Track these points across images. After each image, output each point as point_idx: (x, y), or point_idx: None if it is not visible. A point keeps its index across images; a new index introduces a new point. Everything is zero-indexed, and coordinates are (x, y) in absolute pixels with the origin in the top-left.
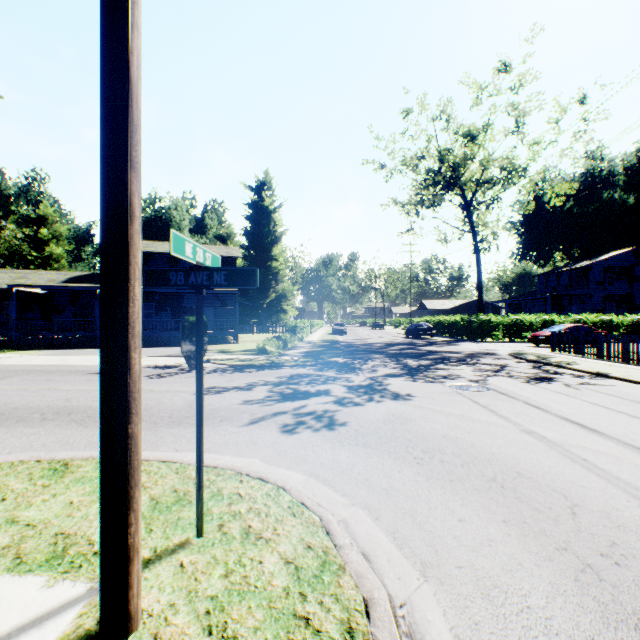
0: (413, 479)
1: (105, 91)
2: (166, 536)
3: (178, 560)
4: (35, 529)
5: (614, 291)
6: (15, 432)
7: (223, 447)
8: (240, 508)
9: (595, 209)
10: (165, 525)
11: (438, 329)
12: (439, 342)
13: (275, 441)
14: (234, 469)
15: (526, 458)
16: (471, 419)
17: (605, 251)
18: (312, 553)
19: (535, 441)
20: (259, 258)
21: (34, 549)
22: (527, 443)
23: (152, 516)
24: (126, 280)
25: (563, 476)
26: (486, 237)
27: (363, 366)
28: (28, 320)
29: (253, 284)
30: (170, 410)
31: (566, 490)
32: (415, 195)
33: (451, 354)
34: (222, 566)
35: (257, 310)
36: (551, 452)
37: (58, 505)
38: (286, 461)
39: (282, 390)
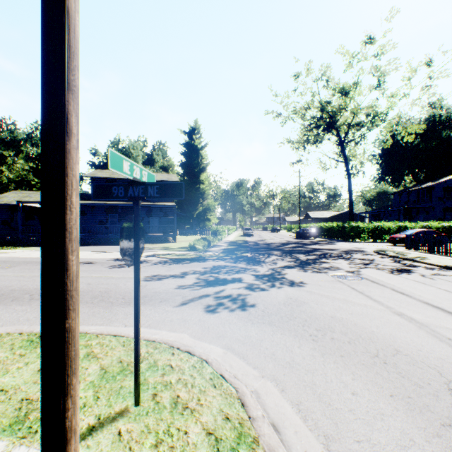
0: (310, 354)
1: (44, 20)
2: (109, 404)
3: (117, 428)
4: (6, 394)
5: (451, 204)
6: (9, 309)
7: (161, 323)
8: (171, 379)
9: (436, 144)
10: (109, 393)
11: (319, 232)
12: (321, 242)
13: (200, 319)
14: (168, 343)
15: (401, 337)
16: (352, 302)
17: (444, 175)
18: (230, 425)
19: (406, 322)
20: (191, 182)
21: (2, 414)
22: (399, 324)
23: (100, 384)
24: (63, 190)
25: (435, 354)
26: (355, 165)
27: (266, 260)
28: (31, 226)
29: (180, 196)
30: (123, 293)
31: (440, 367)
32: (303, 135)
33: (330, 251)
34: (153, 436)
35: (189, 219)
36: (421, 332)
37: (28, 372)
38: (209, 336)
39: (206, 278)
